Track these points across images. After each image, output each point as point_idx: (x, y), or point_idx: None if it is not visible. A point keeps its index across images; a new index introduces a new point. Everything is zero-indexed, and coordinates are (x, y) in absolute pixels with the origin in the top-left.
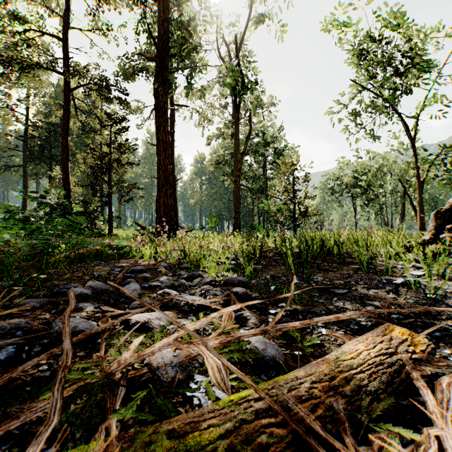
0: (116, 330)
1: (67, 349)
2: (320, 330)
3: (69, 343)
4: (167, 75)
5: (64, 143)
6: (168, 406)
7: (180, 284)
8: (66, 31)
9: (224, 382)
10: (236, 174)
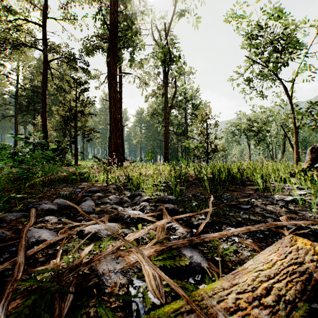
0: (72, 239)
1: (20, 263)
2: (234, 238)
3: (23, 256)
4: (116, 50)
5: (43, 99)
6: (109, 315)
7: (124, 201)
8: (44, 20)
9: (158, 289)
10: (166, 121)
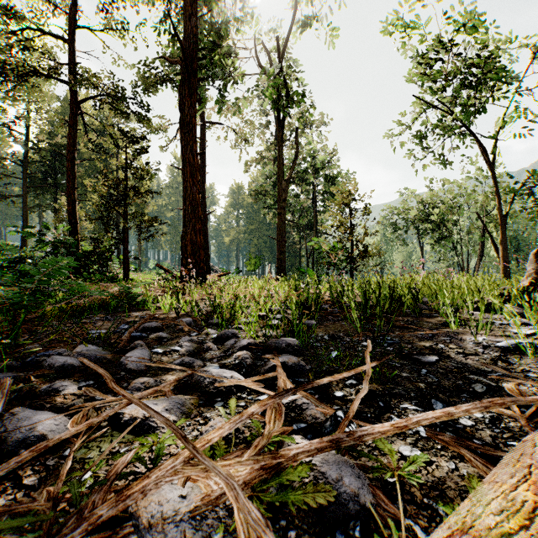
0: (96, 434)
1: None
2: (417, 428)
3: None
4: (195, 82)
5: (70, 167)
6: None
7: (206, 349)
8: (72, 30)
9: None
10: (281, 205)
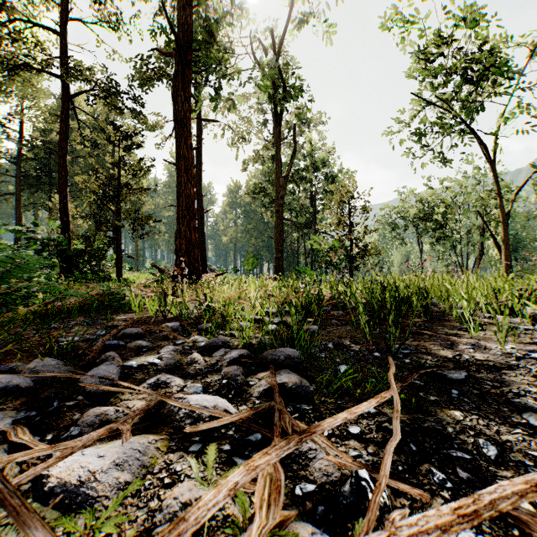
0: None
1: None
2: (473, 493)
3: None
4: (189, 74)
5: (61, 163)
6: None
7: (191, 362)
8: (63, 22)
9: None
10: (279, 202)
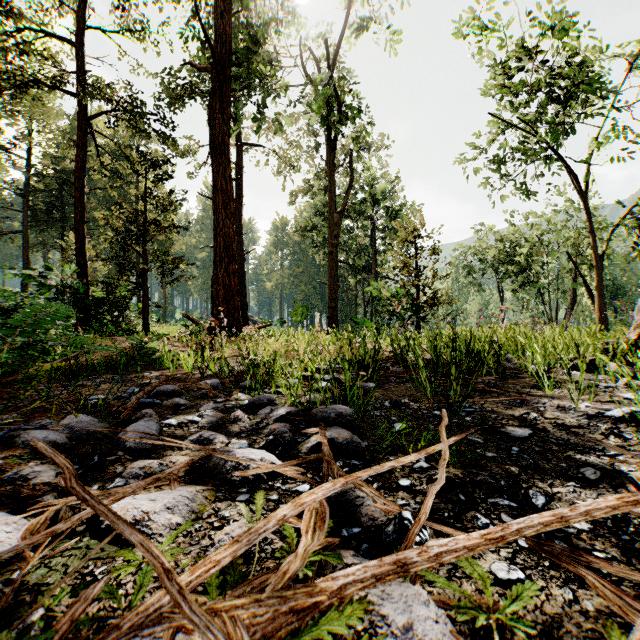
0: (60, 549)
1: None
2: None
3: None
4: (228, 93)
5: (78, 196)
6: None
7: (234, 420)
8: (80, 31)
9: None
10: (333, 242)
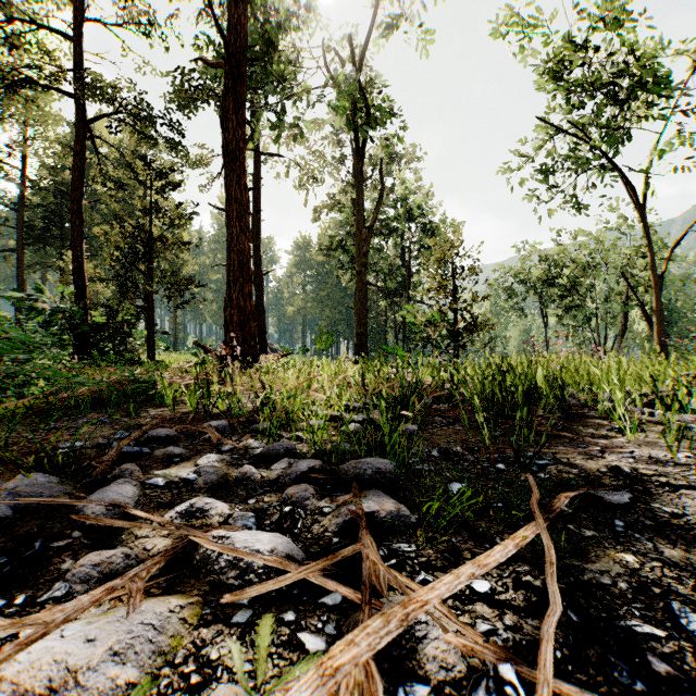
0: None
1: None
2: None
3: None
4: (243, 91)
5: (75, 209)
6: None
7: (240, 478)
8: (78, 25)
9: None
10: (361, 261)
